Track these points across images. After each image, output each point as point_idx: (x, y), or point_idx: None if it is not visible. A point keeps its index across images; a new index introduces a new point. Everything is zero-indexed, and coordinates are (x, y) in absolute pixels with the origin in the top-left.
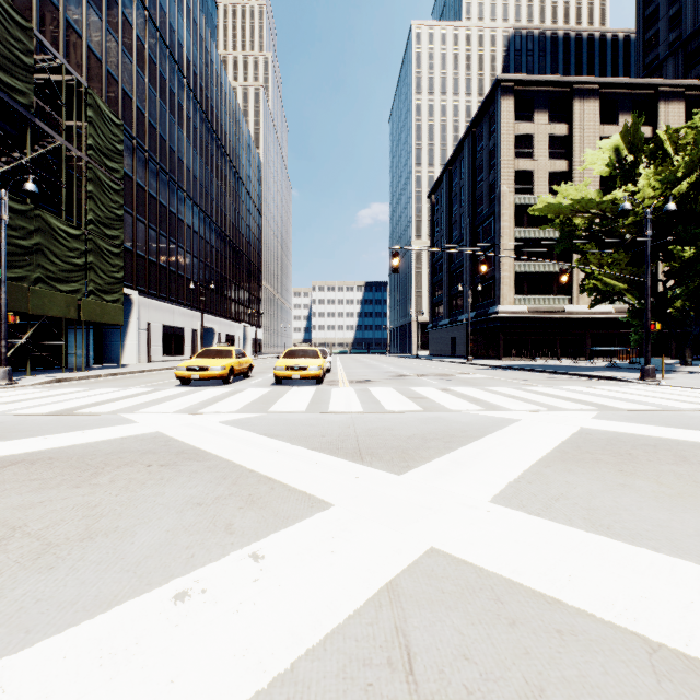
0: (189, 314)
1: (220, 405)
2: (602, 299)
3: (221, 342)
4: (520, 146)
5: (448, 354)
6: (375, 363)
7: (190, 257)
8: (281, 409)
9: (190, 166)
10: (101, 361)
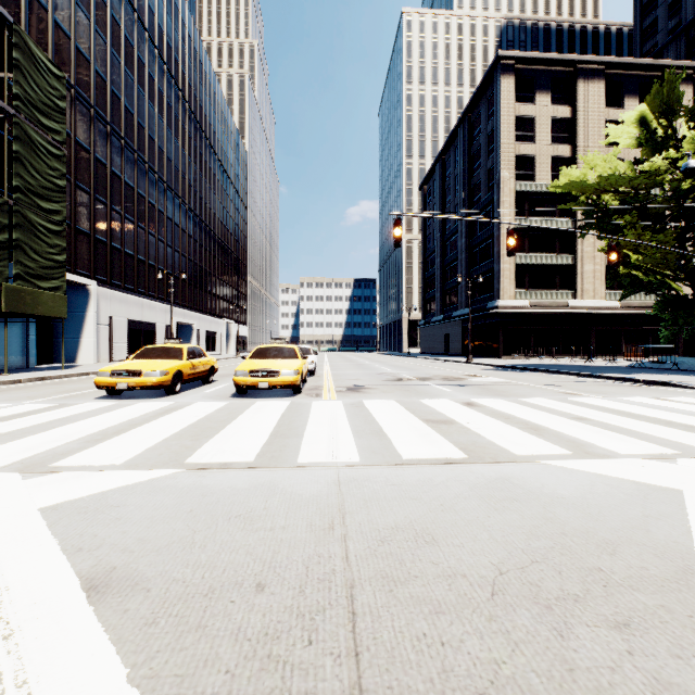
0: (162, 308)
1: (113, 443)
2: (638, 287)
3: (171, 338)
4: (520, 128)
5: (442, 352)
6: (366, 362)
7: (163, 246)
8: (212, 456)
9: (163, 146)
10: (51, 360)
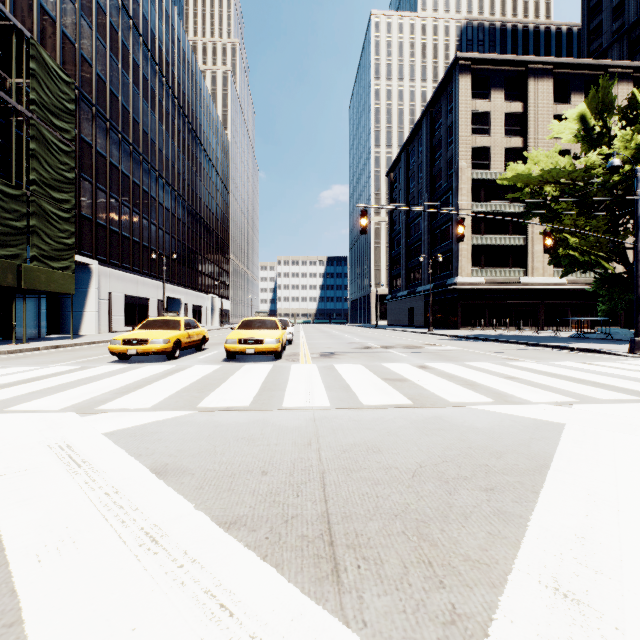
0: (154, 285)
1: (138, 394)
2: (575, 267)
3: (169, 312)
4: (477, 122)
5: (407, 324)
6: (338, 333)
7: (156, 229)
8: (217, 403)
9: (156, 139)
10: (58, 331)
